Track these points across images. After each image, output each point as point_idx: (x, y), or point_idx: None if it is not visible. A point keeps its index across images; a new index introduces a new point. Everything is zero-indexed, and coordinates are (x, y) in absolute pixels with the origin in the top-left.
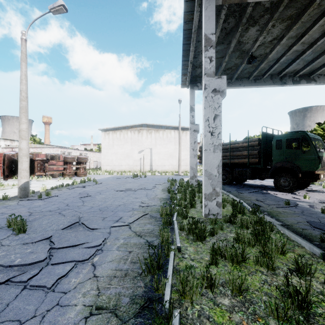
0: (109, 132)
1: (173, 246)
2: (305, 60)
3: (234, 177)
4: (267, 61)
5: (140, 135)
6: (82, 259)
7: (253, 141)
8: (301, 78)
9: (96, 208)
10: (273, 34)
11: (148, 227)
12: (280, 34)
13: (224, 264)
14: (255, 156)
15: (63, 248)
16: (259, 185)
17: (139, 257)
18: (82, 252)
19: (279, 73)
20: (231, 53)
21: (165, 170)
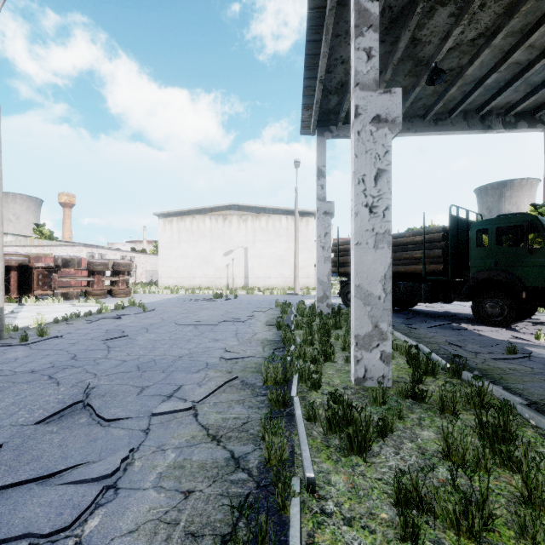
0: (172, 219)
1: (298, 479)
2: (529, 82)
3: (397, 299)
4: (462, 81)
5: (228, 225)
6: (51, 529)
7: (433, 233)
8: (519, 118)
9: (132, 364)
10: (480, 25)
11: (235, 412)
12: (492, 25)
13: (434, 538)
14: (436, 259)
15: (15, 486)
16: (442, 313)
17: (209, 513)
18: (61, 500)
19: (479, 108)
20: (397, 64)
21: (270, 286)
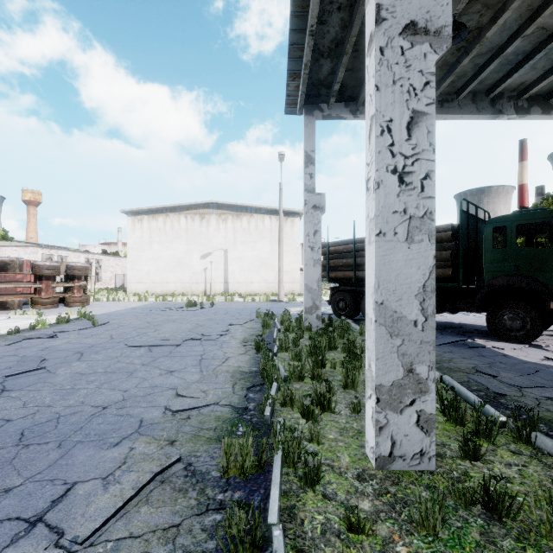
0: (142, 218)
1: None
2: (551, 56)
3: None
4: (479, 48)
5: (205, 225)
6: None
7: (440, 232)
8: (533, 103)
9: (15, 428)
10: None
11: None
12: None
13: None
14: (443, 262)
15: None
16: (445, 324)
17: None
18: None
19: (490, 89)
20: None
21: (252, 292)
